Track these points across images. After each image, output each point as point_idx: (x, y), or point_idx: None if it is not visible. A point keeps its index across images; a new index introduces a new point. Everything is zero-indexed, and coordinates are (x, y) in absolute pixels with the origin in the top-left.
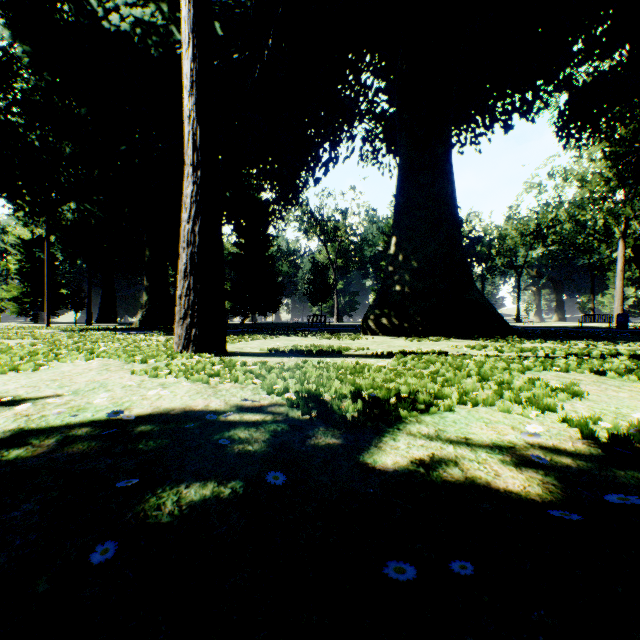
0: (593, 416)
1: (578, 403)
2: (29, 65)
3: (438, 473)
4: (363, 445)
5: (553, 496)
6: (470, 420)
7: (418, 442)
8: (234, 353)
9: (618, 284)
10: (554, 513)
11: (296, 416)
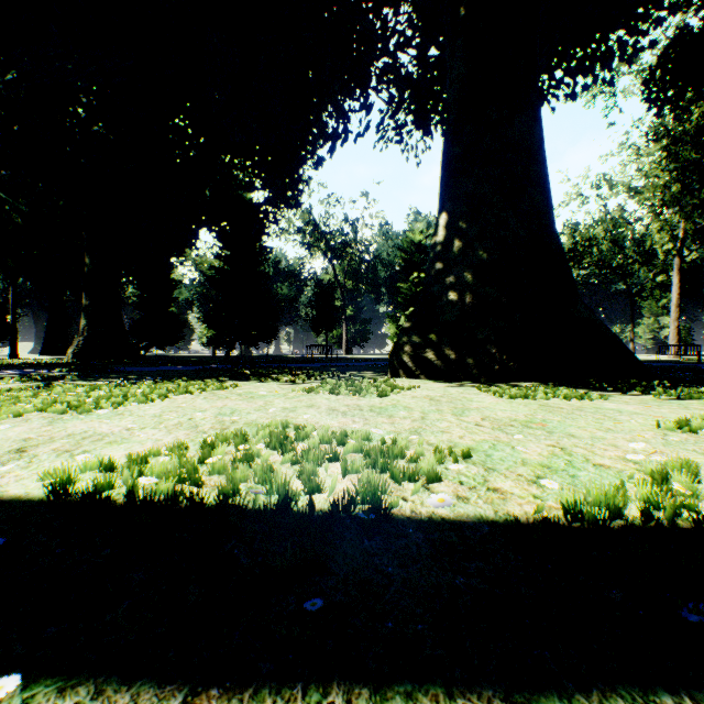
0: None
1: None
2: None
3: None
4: None
5: None
6: None
7: None
8: None
9: (674, 310)
10: None
11: None
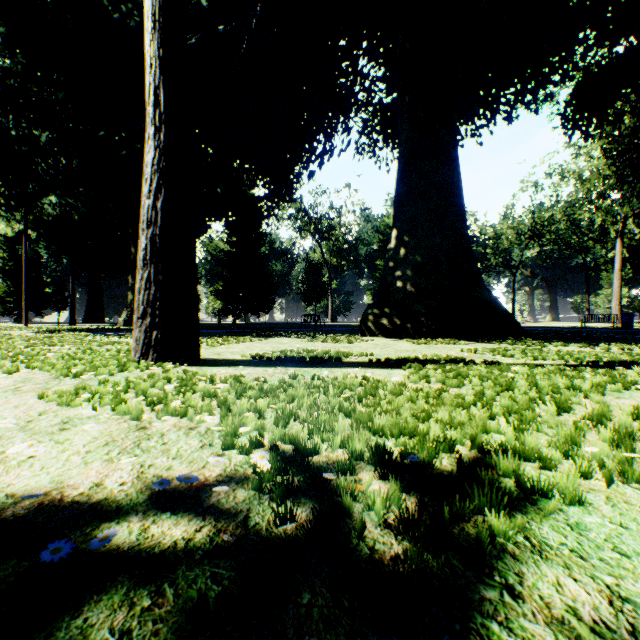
0: None
1: None
2: (2, 47)
3: None
4: None
5: None
6: None
7: None
8: (208, 361)
9: (616, 284)
10: None
11: (264, 526)
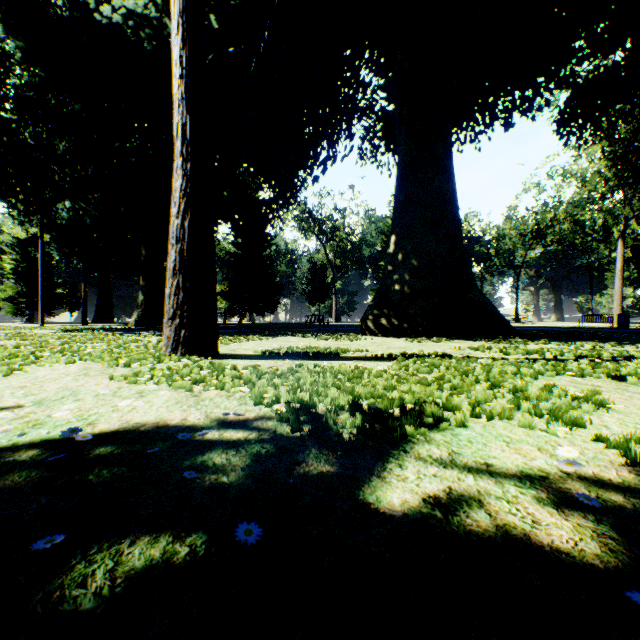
0: (633, 435)
1: (606, 415)
2: (22, 61)
3: (460, 519)
4: (363, 475)
5: (618, 559)
6: (487, 438)
7: (430, 470)
8: (226, 355)
9: (617, 284)
10: (636, 599)
11: (285, 433)
